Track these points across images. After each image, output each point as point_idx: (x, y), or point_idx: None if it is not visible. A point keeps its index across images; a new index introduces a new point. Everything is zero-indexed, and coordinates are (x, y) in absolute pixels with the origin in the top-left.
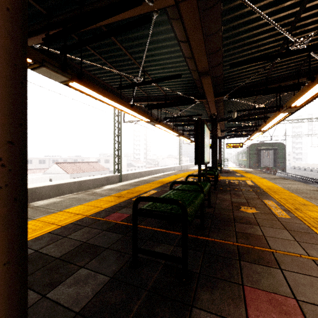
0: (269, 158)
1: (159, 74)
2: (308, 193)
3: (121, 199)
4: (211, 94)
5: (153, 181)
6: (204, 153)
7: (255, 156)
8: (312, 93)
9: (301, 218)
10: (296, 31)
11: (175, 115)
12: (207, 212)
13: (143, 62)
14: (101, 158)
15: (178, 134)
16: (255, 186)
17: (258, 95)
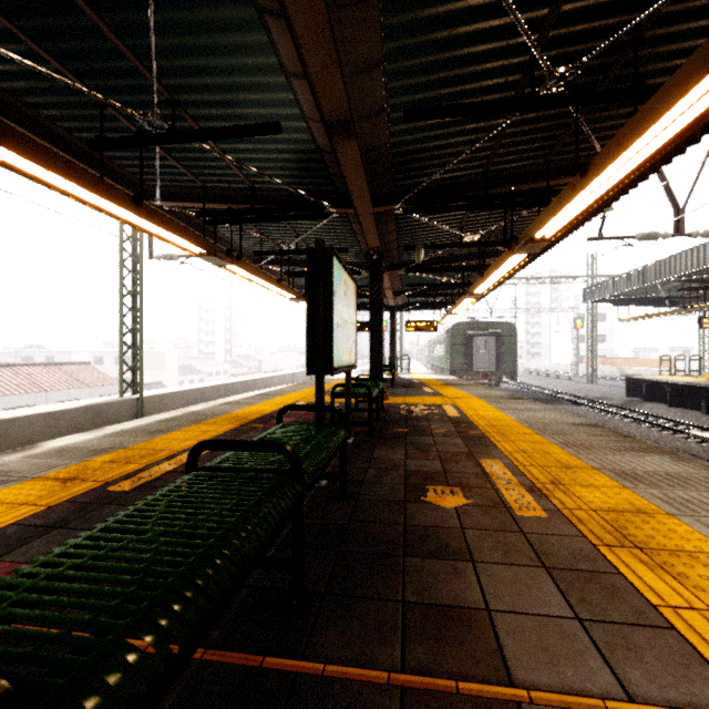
0: (487, 353)
1: (225, 120)
2: (567, 431)
3: (67, 492)
4: (365, 195)
5: (218, 415)
6: (336, 341)
7: (462, 349)
8: (578, 208)
9: (572, 515)
10: (550, 51)
11: (285, 246)
12: (334, 521)
13: (154, 60)
14: (106, 353)
15: (293, 296)
16: (462, 420)
17: (469, 210)
